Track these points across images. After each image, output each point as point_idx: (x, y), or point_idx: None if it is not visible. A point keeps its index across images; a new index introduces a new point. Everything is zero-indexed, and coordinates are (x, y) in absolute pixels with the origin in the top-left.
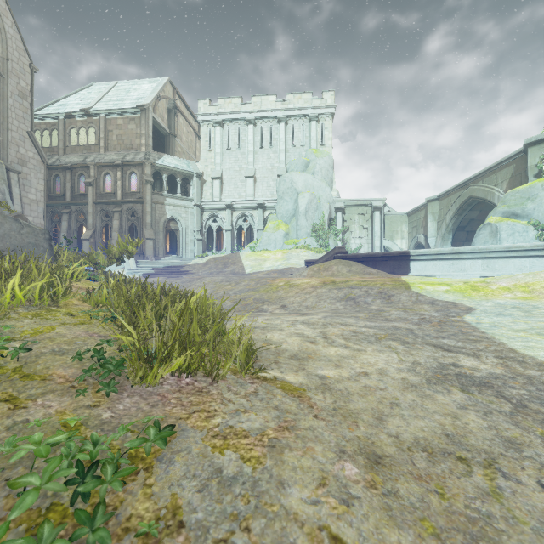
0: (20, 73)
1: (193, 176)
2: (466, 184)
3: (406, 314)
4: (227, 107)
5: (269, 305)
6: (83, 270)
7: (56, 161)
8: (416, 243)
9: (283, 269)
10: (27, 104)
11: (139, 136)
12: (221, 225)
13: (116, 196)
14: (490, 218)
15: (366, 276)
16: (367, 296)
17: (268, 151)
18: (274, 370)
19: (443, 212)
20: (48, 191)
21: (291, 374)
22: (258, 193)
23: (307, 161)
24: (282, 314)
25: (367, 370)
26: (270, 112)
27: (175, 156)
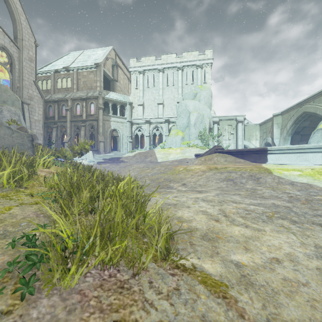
0: (29, 47)
1: (126, 104)
2: (301, 104)
3: (276, 193)
4: (146, 62)
5: (174, 183)
6: (51, 161)
7: (50, 98)
8: (265, 143)
9: (181, 159)
10: (33, 65)
11: (96, 81)
12: (143, 133)
13: (83, 117)
14: (321, 125)
15: (237, 164)
16: (241, 178)
17: (171, 88)
18: (190, 254)
19: (284, 123)
20: (45, 115)
21: (208, 260)
22: (165, 113)
23: (195, 93)
24: (185, 191)
25: (276, 255)
26: (173, 64)
27: (116, 93)
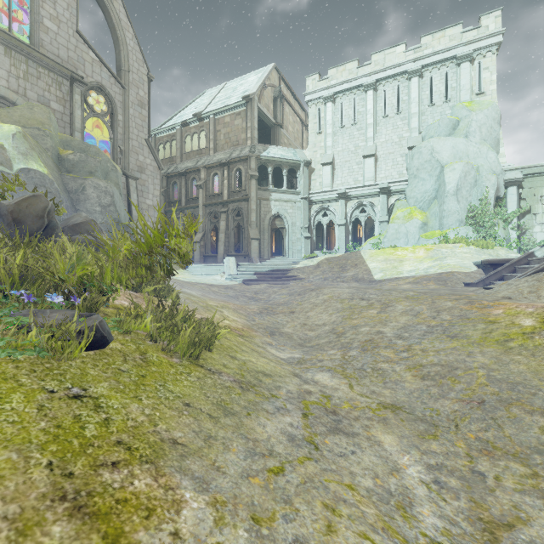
0: (139, 83)
1: (300, 165)
2: None
3: None
4: (339, 77)
5: None
6: None
7: (174, 169)
8: None
9: (439, 275)
10: (145, 113)
11: (245, 130)
12: (332, 219)
13: (223, 196)
14: None
15: None
16: None
17: (393, 119)
18: None
19: None
20: (168, 198)
21: None
22: (380, 175)
23: (455, 119)
24: None
25: None
26: (397, 68)
27: (281, 146)
